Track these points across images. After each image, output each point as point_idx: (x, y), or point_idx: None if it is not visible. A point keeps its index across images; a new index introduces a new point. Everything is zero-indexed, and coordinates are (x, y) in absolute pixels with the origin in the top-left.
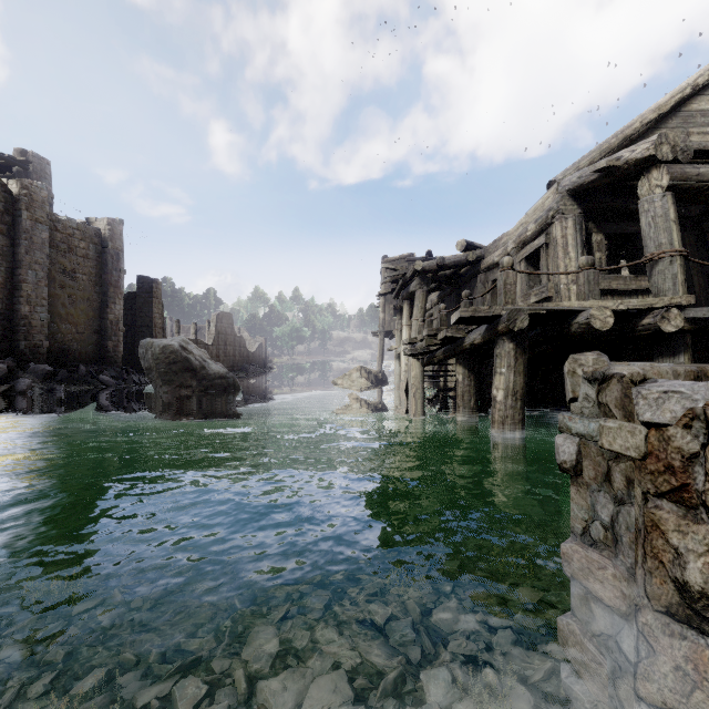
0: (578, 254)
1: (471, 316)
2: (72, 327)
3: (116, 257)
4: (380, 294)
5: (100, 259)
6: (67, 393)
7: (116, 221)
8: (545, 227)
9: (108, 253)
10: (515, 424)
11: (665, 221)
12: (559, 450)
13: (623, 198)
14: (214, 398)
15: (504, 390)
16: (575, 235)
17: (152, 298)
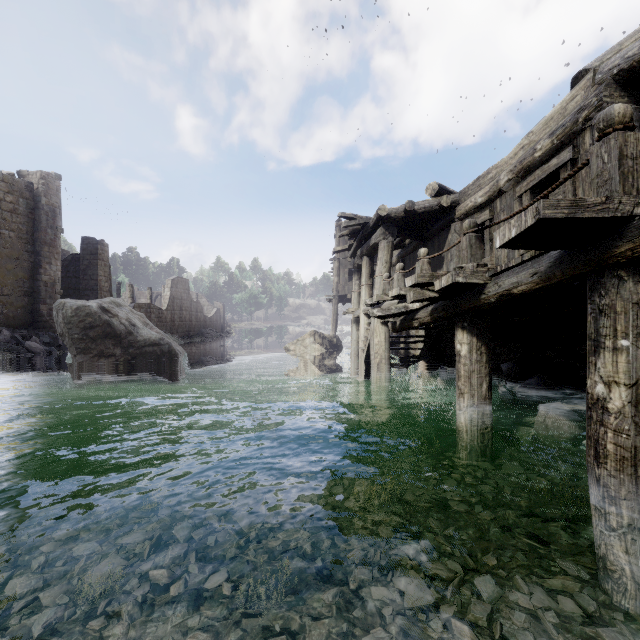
0: None
1: (567, 217)
2: None
3: (52, 214)
4: (336, 251)
5: (32, 216)
6: None
7: (52, 175)
8: (569, 139)
9: (41, 209)
10: None
11: None
12: None
13: None
14: (143, 368)
15: (632, 387)
16: None
17: (97, 260)
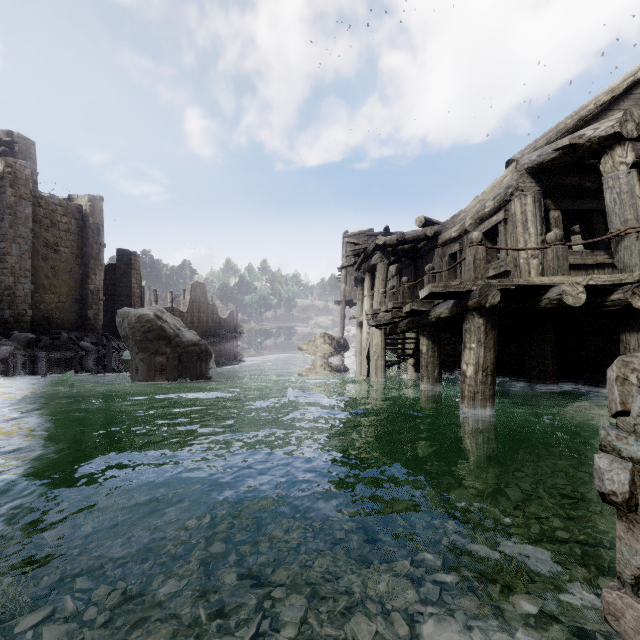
0: (538, 229)
1: (442, 291)
2: (55, 296)
3: (97, 231)
4: (343, 266)
5: (81, 233)
6: (48, 359)
7: (97, 197)
8: (503, 204)
9: (88, 227)
10: (486, 400)
11: (630, 197)
12: (605, 476)
13: (579, 176)
14: (187, 364)
15: (474, 365)
16: (534, 211)
17: (130, 269)
